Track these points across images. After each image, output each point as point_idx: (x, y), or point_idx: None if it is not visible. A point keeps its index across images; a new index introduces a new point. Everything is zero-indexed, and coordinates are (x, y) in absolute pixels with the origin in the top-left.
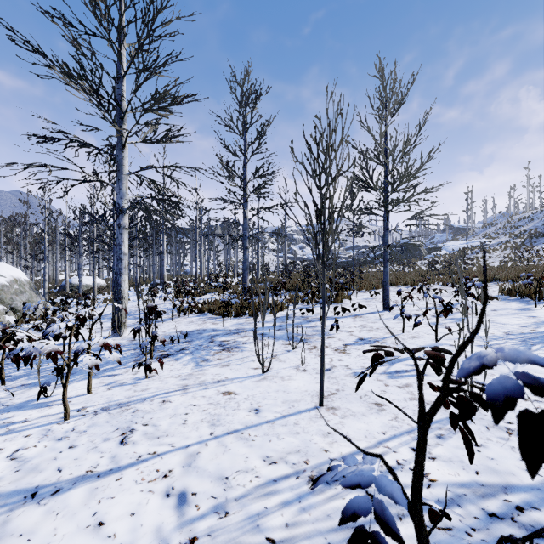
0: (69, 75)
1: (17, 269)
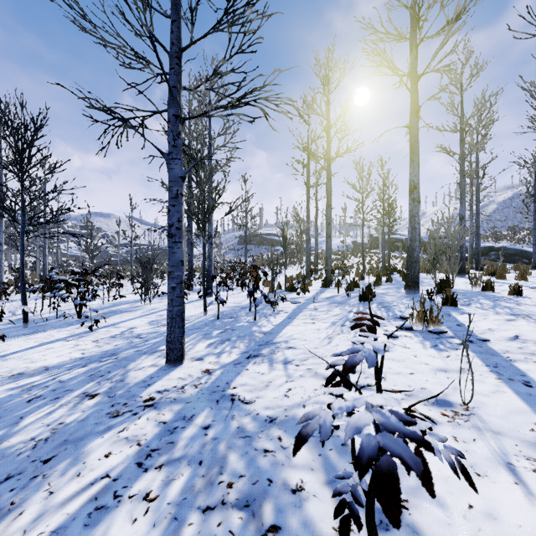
0: None
1: None
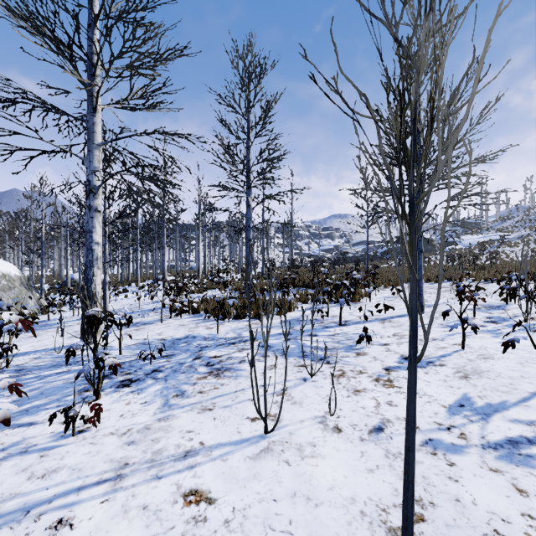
0: None
1: (8, 264)
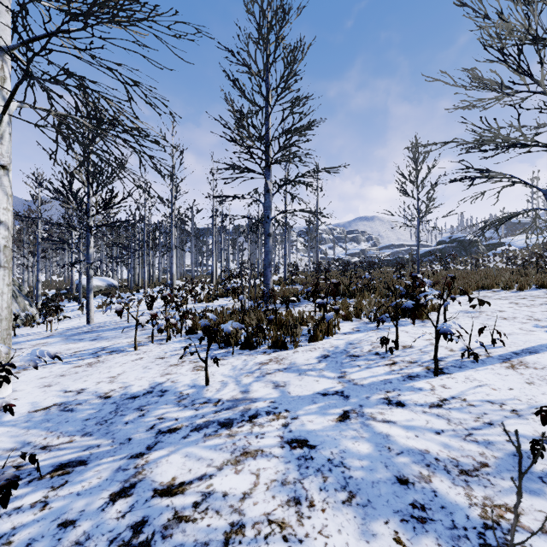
0: None
1: None
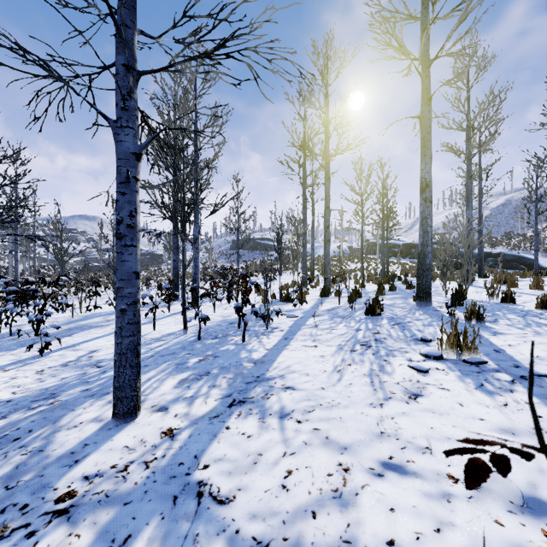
0: None
1: None
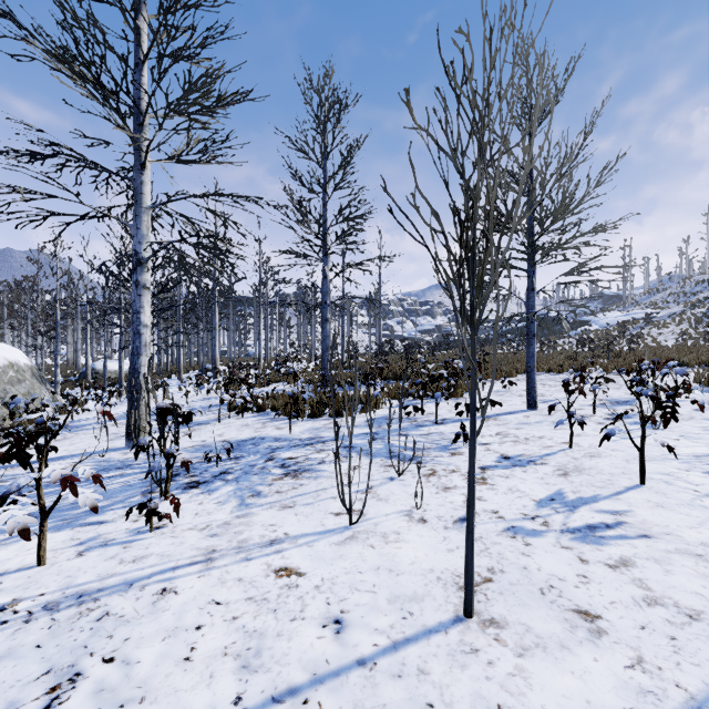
0: (62, 59)
1: (15, 350)
